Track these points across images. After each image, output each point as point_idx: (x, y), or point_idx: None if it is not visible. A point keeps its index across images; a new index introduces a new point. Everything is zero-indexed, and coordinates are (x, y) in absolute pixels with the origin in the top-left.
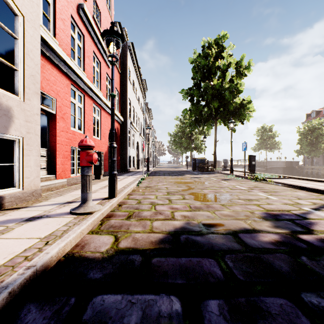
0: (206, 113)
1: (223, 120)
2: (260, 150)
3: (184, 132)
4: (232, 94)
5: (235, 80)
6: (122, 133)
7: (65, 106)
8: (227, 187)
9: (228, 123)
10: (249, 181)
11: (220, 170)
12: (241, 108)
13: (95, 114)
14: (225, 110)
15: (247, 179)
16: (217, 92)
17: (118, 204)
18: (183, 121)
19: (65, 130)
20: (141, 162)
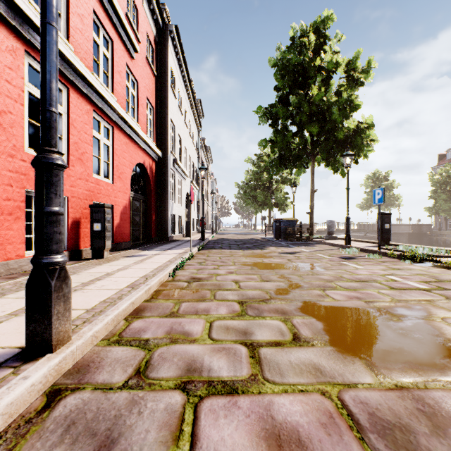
0: (297, 147)
1: (325, 157)
2: (370, 207)
3: (258, 180)
4: (342, 113)
5: (344, 92)
6: (159, 177)
7: (3, 94)
8: (372, 279)
9: (333, 162)
10: (400, 262)
11: (321, 239)
12: (357, 136)
13: (101, 133)
14: (328, 139)
15: (387, 257)
16: (317, 110)
17: (50, 389)
18: (258, 163)
19: (3, 150)
20: (194, 226)
